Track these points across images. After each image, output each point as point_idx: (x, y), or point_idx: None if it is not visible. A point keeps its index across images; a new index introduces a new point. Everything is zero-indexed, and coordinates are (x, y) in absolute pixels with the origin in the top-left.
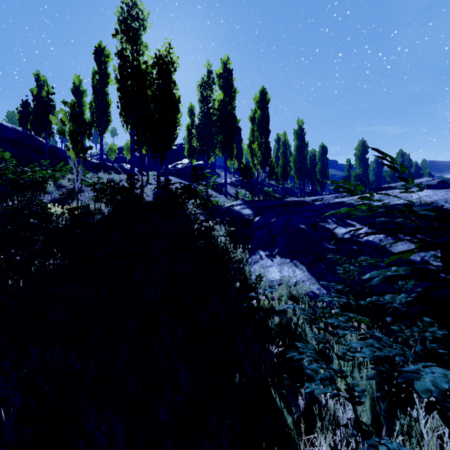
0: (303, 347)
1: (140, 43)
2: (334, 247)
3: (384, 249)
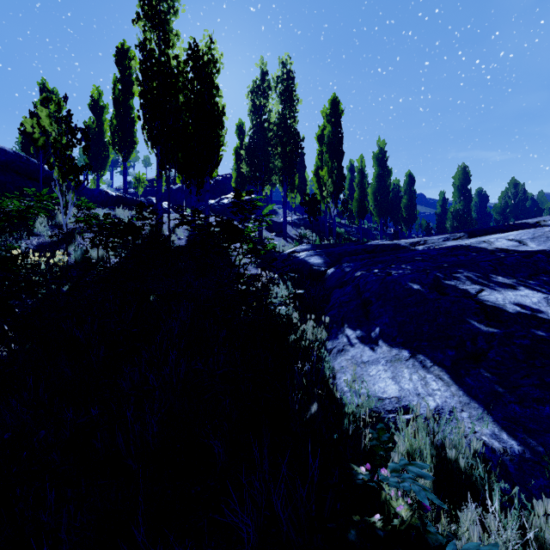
0: None
1: (169, 30)
2: (494, 330)
3: None
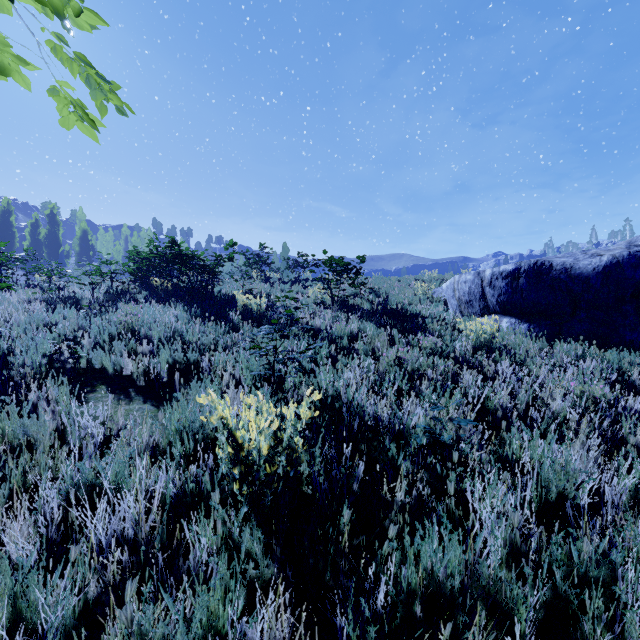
0: None
1: None
2: None
3: None
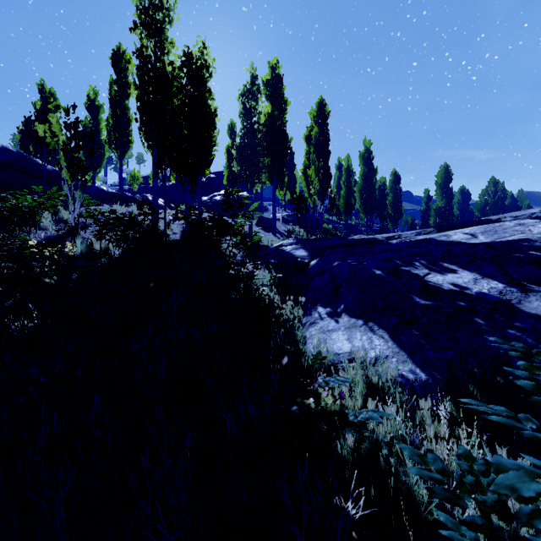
0: None
1: (164, 38)
2: (429, 302)
3: (511, 308)
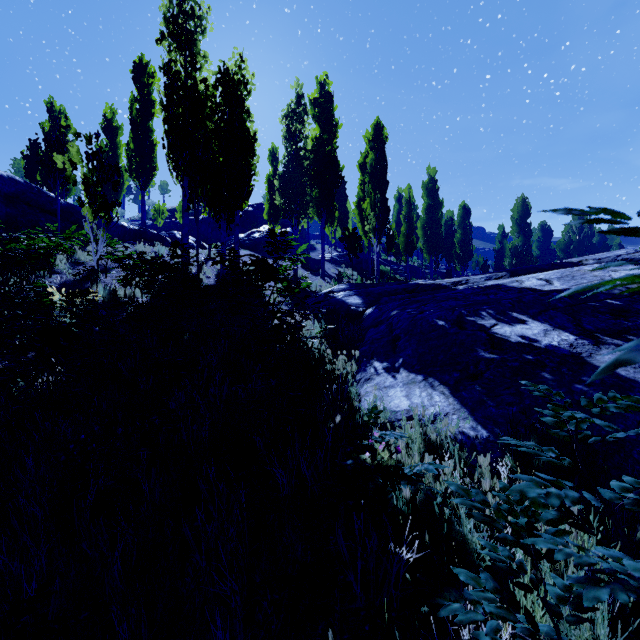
0: (471, 584)
1: (196, 51)
2: (494, 356)
3: (581, 361)
